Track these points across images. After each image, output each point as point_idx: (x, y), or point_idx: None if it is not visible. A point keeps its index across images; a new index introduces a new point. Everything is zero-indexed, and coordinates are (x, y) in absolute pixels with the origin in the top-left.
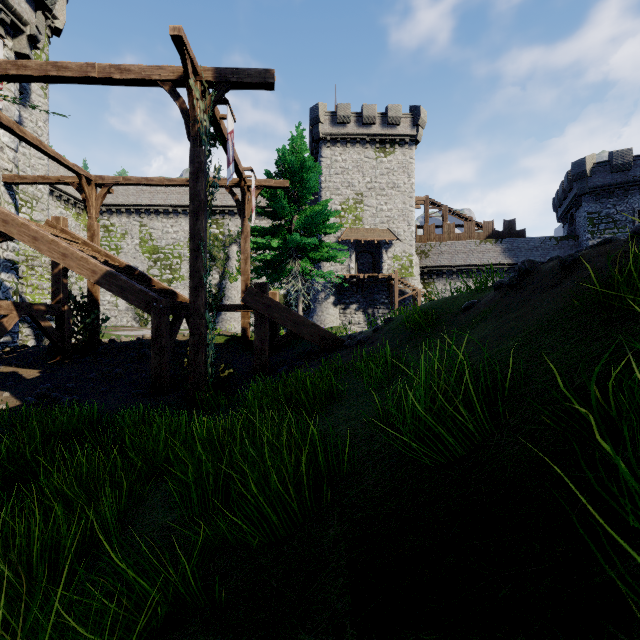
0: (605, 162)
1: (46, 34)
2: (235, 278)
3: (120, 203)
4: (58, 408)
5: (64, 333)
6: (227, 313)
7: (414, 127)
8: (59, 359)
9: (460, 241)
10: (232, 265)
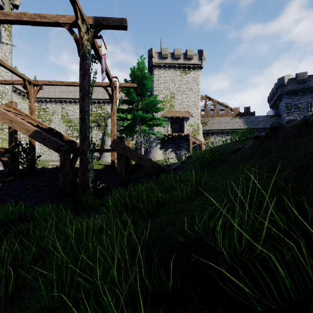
0: (294, 78)
1: (10, 7)
2: (110, 135)
3: (51, 97)
4: (3, 207)
5: (15, 164)
6: (106, 153)
7: (200, 60)
8: (12, 177)
9: (222, 117)
10: (108, 129)
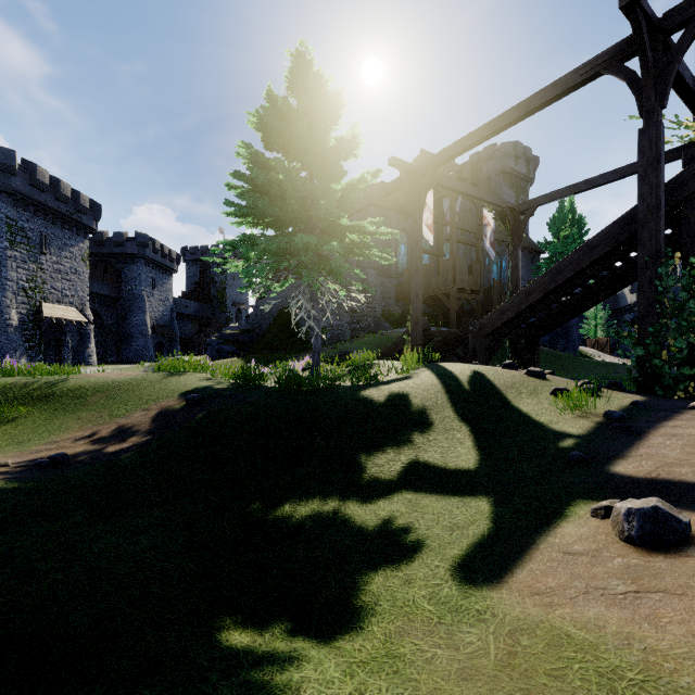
0: (26, 169)
1: None
2: None
3: None
4: None
5: None
6: None
7: None
8: None
9: None
10: None
